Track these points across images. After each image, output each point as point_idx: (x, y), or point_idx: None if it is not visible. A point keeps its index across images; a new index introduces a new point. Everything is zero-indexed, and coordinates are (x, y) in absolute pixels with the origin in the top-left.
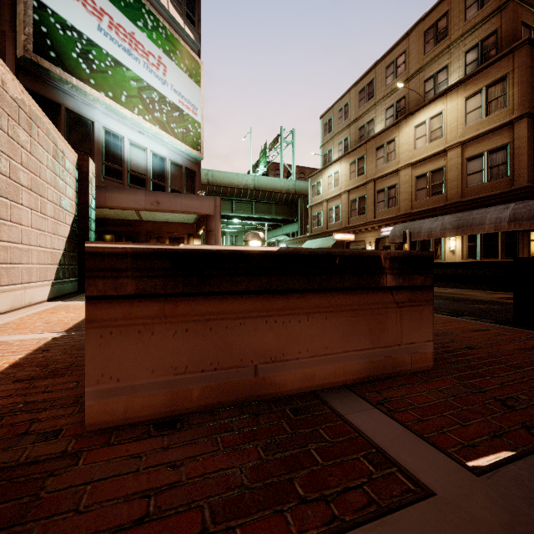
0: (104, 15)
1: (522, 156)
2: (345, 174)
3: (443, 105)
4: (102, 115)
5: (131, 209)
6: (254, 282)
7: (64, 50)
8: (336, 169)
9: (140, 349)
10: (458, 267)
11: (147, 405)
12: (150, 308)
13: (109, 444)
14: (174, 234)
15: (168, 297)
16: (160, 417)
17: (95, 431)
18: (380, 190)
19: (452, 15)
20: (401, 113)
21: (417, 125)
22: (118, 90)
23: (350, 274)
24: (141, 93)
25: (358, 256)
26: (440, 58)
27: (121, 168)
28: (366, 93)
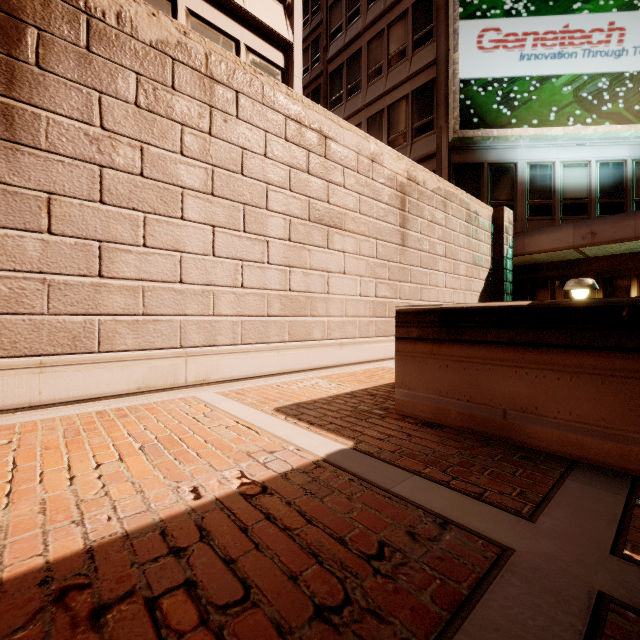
0: (527, 38)
1: None
2: None
3: None
4: (525, 151)
5: (553, 250)
6: (502, 334)
7: (485, 109)
8: None
9: (420, 373)
10: None
11: (423, 410)
12: (425, 347)
13: (397, 419)
14: None
15: (435, 341)
16: (430, 421)
17: (398, 414)
18: None
19: None
20: None
21: None
22: (545, 111)
23: None
24: (578, 94)
25: None
26: None
27: (550, 201)
28: None
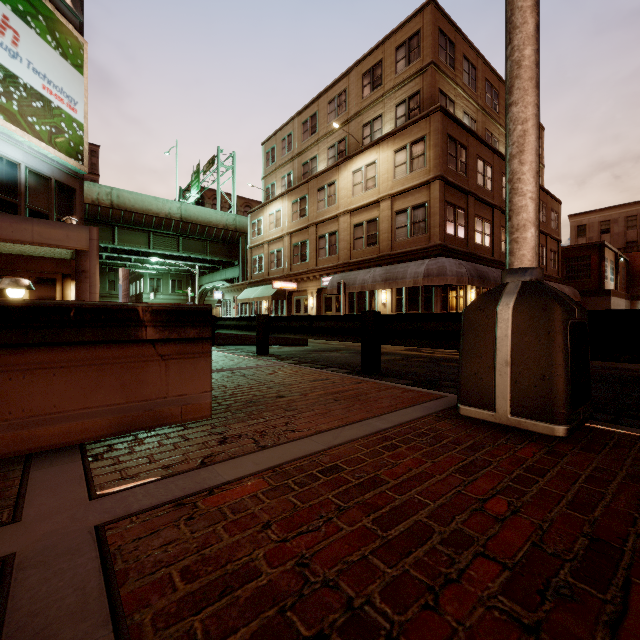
0: None
1: (436, 215)
2: (288, 214)
3: (377, 154)
4: None
5: None
6: None
7: None
8: (278, 207)
9: None
10: (333, 320)
11: None
12: None
13: None
14: (39, 273)
15: None
16: None
17: None
18: (322, 236)
19: (386, 65)
20: (342, 156)
21: (355, 171)
22: None
23: (93, 327)
24: None
25: (104, 309)
26: (376, 106)
27: None
28: (310, 126)
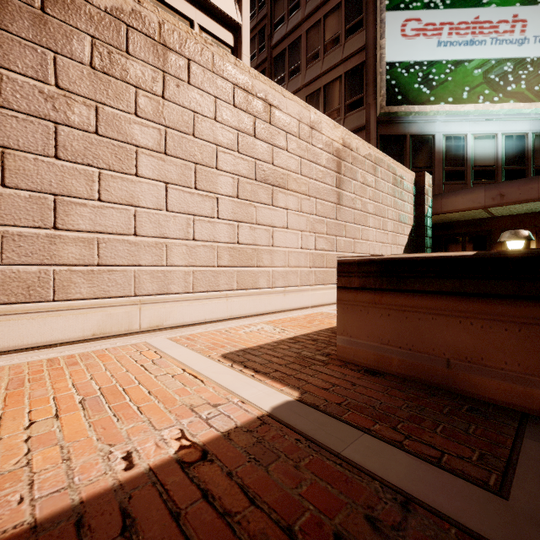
0: (443, 27)
1: None
2: None
3: None
4: (442, 124)
5: (467, 209)
6: (446, 284)
7: (408, 88)
8: None
9: (361, 321)
10: None
11: (365, 357)
12: (366, 296)
13: (340, 366)
14: None
15: (377, 291)
16: (372, 368)
17: (340, 360)
18: None
19: None
20: None
21: None
22: (459, 90)
23: None
24: (487, 76)
25: None
26: None
27: (463, 168)
28: None
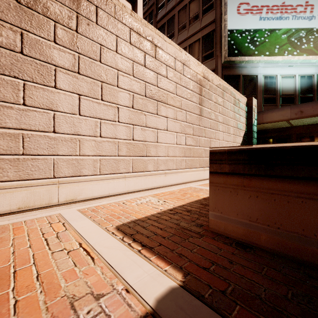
0: (263, 8)
1: None
2: None
3: None
4: (262, 69)
5: (279, 120)
6: (317, 171)
7: (241, 45)
8: None
9: (231, 200)
10: None
11: (234, 230)
12: (236, 180)
13: (213, 238)
14: None
15: (246, 175)
16: (241, 241)
17: (212, 232)
18: None
19: None
20: None
21: None
22: (272, 47)
23: None
24: (289, 39)
25: None
26: None
27: (274, 95)
28: None
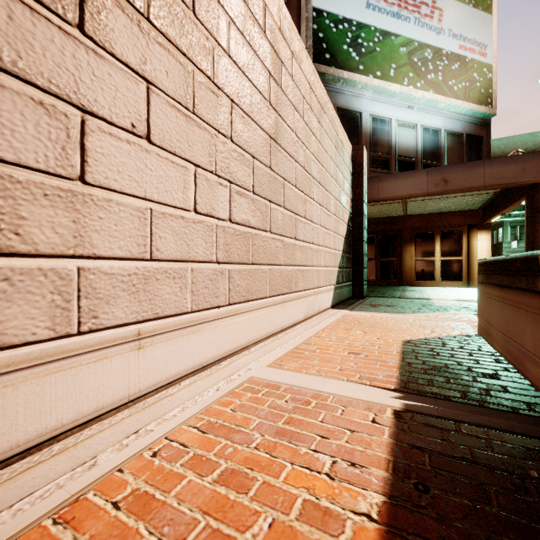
0: None
1: None
2: None
3: None
4: (369, 102)
5: (408, 196)
6: None
7: (336, 47)
8: None
9: None
10: None
11: None
12: None
13: None
14: (447, 227)
15: None
16: None
17: None
18: None
19: None
20: None
21: None
22: (386, 65)
23: None
24: (411, 57)
25: None
26: None
27: (388, 155)
28: None
